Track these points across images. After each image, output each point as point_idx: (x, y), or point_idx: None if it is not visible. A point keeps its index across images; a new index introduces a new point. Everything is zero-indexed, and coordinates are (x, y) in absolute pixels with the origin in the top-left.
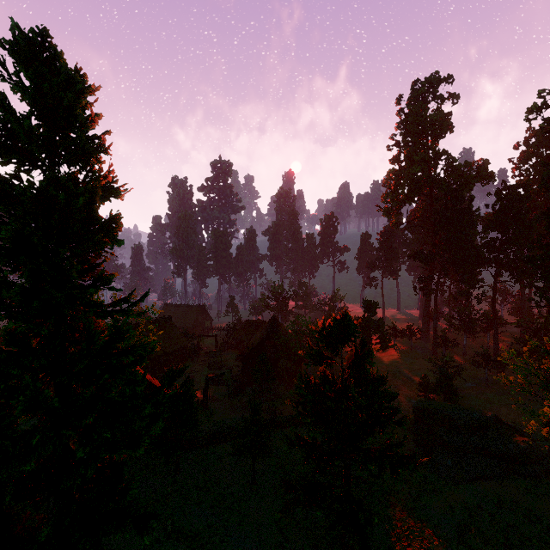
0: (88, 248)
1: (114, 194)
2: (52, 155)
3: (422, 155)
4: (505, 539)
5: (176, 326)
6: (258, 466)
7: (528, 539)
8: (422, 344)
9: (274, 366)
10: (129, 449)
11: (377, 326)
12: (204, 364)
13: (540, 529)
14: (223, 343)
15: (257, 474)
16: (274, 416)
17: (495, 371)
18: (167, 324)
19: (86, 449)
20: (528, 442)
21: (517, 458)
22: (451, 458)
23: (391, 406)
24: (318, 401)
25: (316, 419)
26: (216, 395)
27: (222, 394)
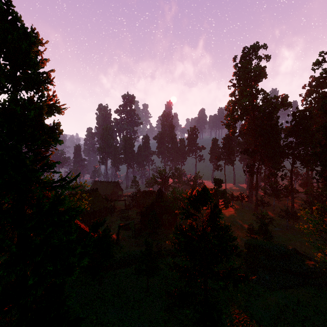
0: (39, 145)
1: (57, 111)
2: (15, 84)
3: (248, 92)
4: (303, 326)
5: (101, 194)
6: (150, 280)
7: (316, 325)
8: (248, 204)
9: (160, 218)
10: (66, 276)
11: (222, 194)
12: (118, 217)
13: (324, 319)
14: (129, 204)
15: (149, 286)
16: (160, 249)
17: (292, 221)
18: (95, 193)
19: (35, 278)
20: (315, 264)
21: (308, 274)
22: (268, 275)
23: (233, 244)
24: (187, 242)
25: (186, 253)
26: (125, 236)
27: (128, 236)
